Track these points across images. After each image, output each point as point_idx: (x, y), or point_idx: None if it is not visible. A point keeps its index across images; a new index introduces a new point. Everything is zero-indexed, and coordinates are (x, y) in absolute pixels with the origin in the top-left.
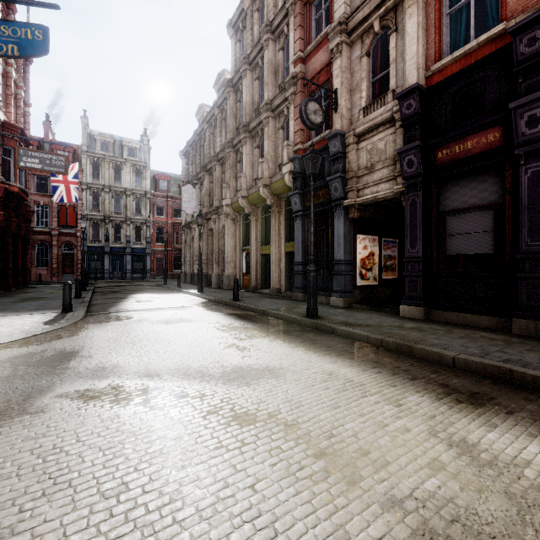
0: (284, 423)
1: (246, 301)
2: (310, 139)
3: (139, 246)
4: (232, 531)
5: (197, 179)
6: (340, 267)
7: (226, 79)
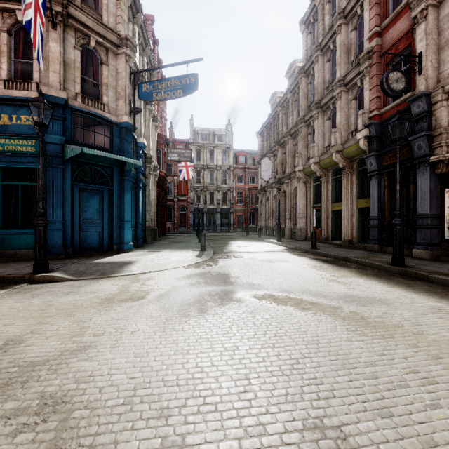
0: (411, 332)
1: (323, 250)
2: (387, 104)
3: (225, 207)
4: (403, 374)
5: (271, 152)
6: (424, 220)
7: (298, 68)
